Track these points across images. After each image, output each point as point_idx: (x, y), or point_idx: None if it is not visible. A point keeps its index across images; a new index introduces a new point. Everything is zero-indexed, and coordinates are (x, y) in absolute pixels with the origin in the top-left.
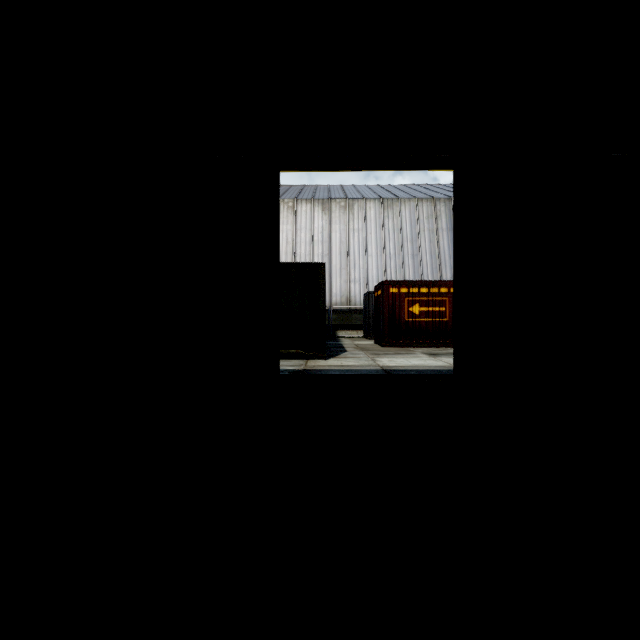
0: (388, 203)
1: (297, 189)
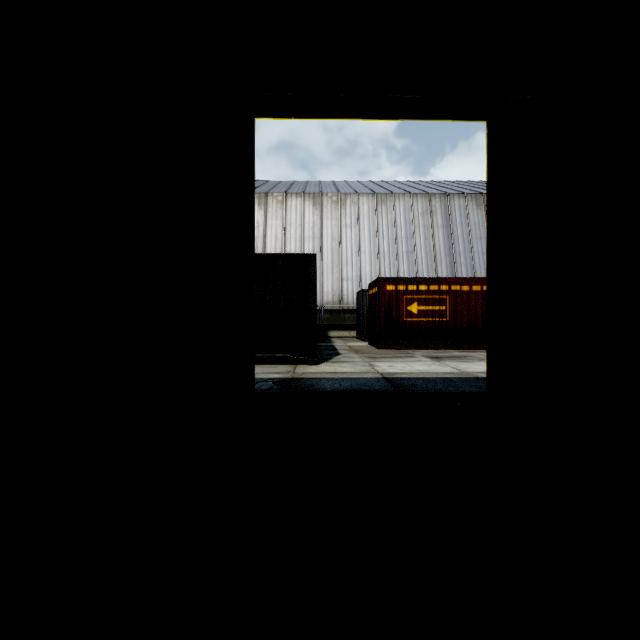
0: (382, 198)
1: (287, 184)
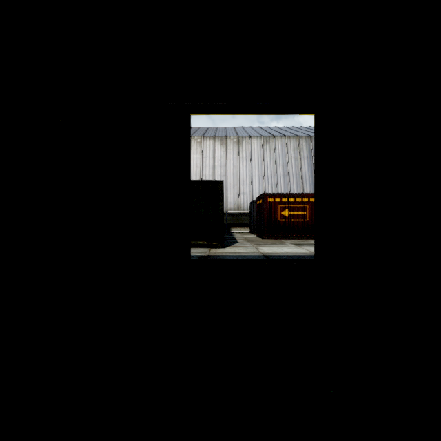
0: (266, 139)
1: (203, 130)
